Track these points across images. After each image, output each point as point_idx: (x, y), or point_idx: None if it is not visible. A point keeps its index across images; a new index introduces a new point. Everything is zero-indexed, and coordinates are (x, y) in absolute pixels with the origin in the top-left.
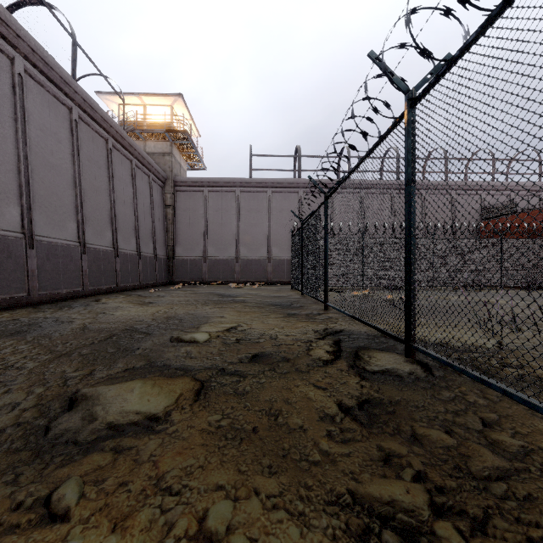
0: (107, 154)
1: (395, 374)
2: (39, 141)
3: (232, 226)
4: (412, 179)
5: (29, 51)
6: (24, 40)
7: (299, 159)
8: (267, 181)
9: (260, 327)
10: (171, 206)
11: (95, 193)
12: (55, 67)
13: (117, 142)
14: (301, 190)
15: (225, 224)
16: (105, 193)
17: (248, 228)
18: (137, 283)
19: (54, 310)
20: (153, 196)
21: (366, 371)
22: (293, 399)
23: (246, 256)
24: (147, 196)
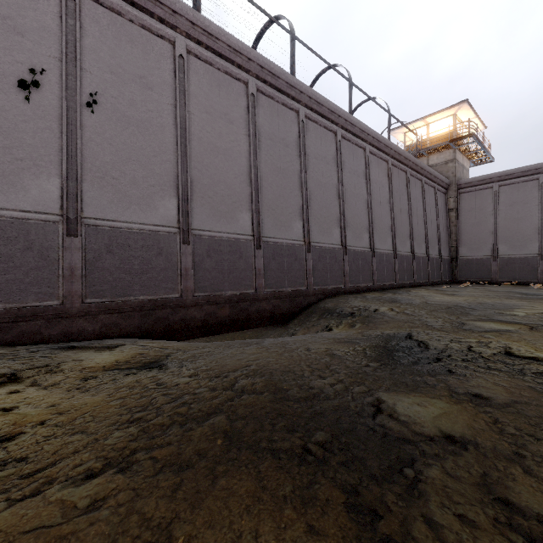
0: (406, 183)
1: None
2: (374, 190)
3: (534, 220)
4: None
5: (371, 139)
6: (370, 135)
7: None
8: None
9: None
10: (454, 209)
11: (400, 214)
12: (382, 140)
13: (412, 170)
14: None
15: (522, 218)
16: (405, 212)
17: None
18: (427, 281)
19: (391, 294)
20: (438, 204)
21: None
22: None
23: None
24: (432, 205)
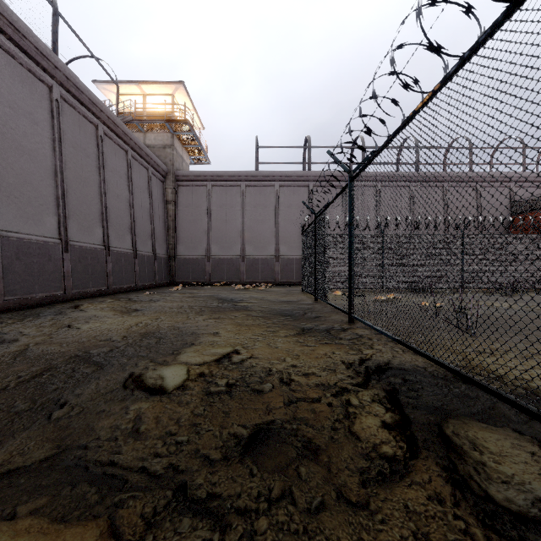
0: (97, 142)
1: None
2: (8, 120)
3: (237, 223)
4: None
5: None
6: None
7: (309, 150)
8: (275, 174)
9: (265, 357)
10: (173, 202)
11: (81, 185)
12: (28, 35)
13: (109, 130)
14: (311, 183)
15: (229, 220)
16: (94, 185)
17: (254, 225)
18: (133, 285)
19: (13, 320)
20: (153, 191)
21: (500, 508)
22: None
23: (252, 255)
24: (145, 190)
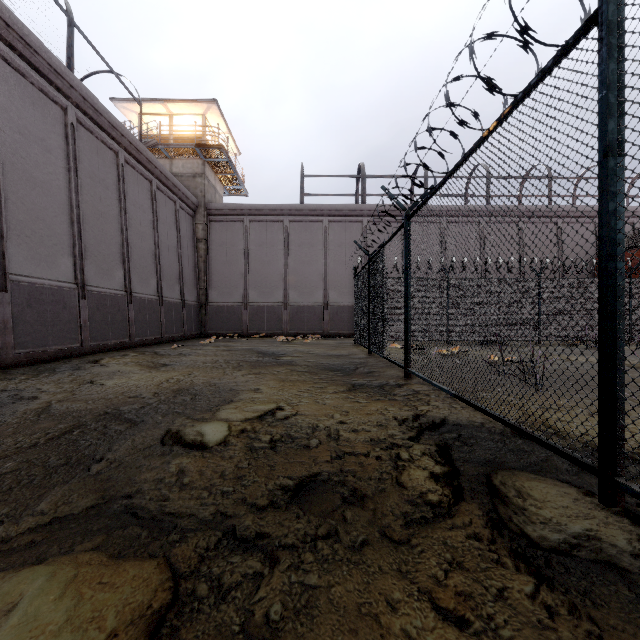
0: (117, 171)
1: (604, 559)
2: (18, 148)
3: (279, 265)
4: (618, 143)
5: (1, 25)
6: None
7: (363, 179)
8: (323, 207)
9: (312, 413)
10: (204, 240)
11: (100, 221)
12: (41, 50)
13: (131, 157)
14: (366, 219)
15: (270, 262)
16: (114, 221)
17: (299, 267)
18: (158, 336)
19: (27, 376)
20: (181, 227)
21: (533, 543)
22: None
23: (296, 302)
24: (172, 226)
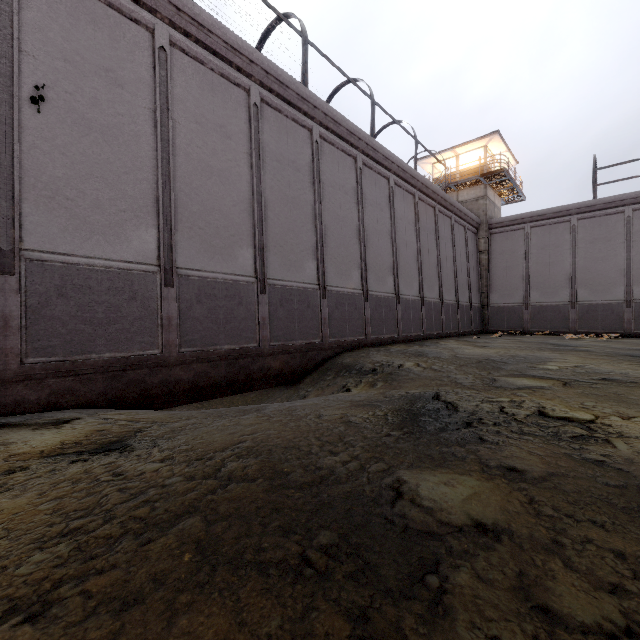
0: (434, 220)
1: None
2: (399, 227)
3: (565, 265)
4: None
5: (396, 168)
6: (394, 163)
7: None
8: (624, 197)
9: (610, 367)
10: (485, 251)
11: (427, 256)
12: (408, 170)
13: (441, 206)
14: None
15: (554, 263)
16: (433, 254)
17: (589, 264)
18: (456, 331)
19: (418, 346)
20: (468, 245)
21: None
22: (634, 392)
23: (587, 300)
24: (462, 247)
